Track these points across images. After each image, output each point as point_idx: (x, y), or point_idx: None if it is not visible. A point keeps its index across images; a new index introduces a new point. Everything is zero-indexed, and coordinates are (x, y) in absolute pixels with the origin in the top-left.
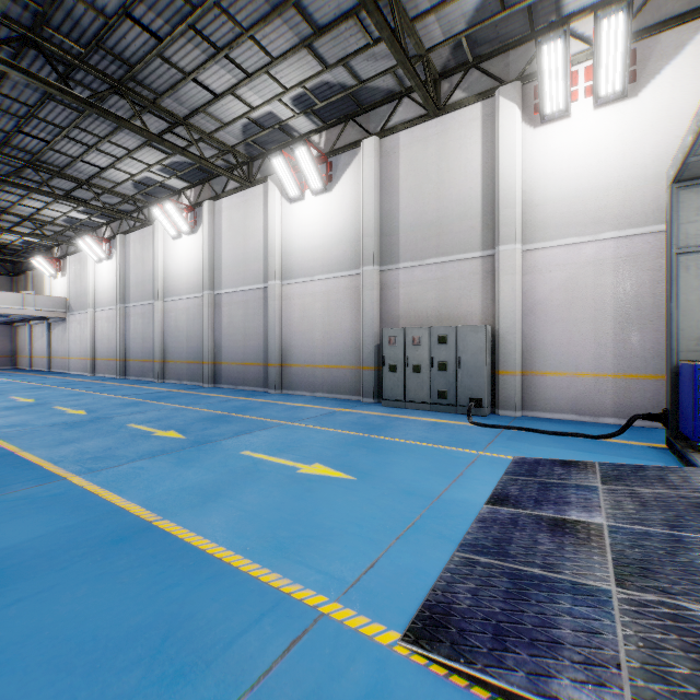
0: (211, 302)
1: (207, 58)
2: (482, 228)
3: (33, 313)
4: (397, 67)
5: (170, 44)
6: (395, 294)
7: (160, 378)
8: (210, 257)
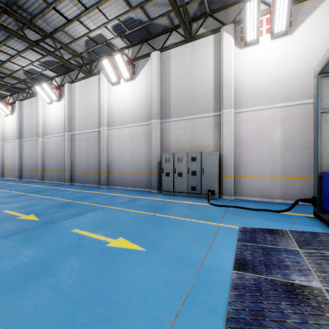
0: (69, 138)
1: None
2: (214, 100)
3: None
4: (170, 12)
5: None
6: (168, 135)
7: (40, 180)
8: (68, 114)
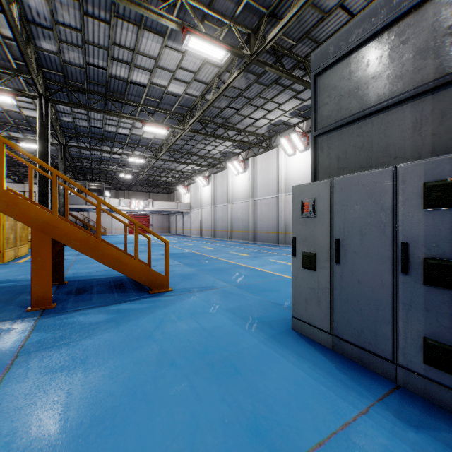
0: (252, 204)
1: (254, 110)
2: None
3: (179, 210)
4: None
5: (241, 110)
6: None
7: (230, 239)
8: (252, 183)
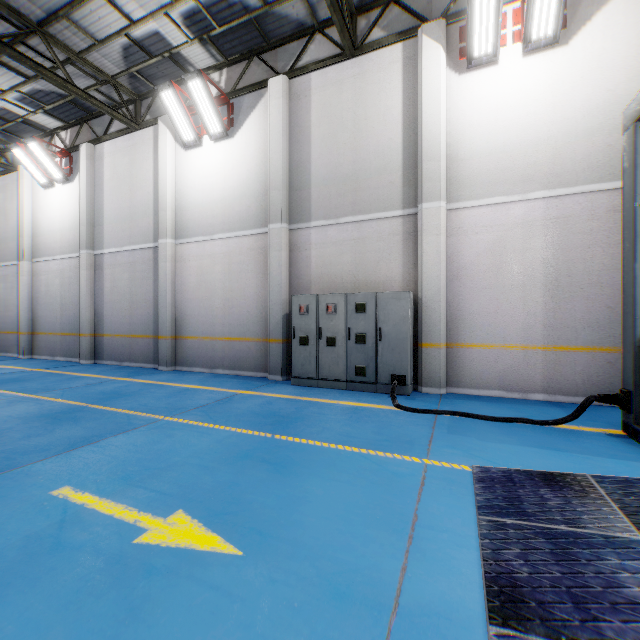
0: (90, 263)
1: None
2: (403, 183)
3: None
4: None
5: None
6: (306, 257)
7: (27, 354)
8: (89, 210)
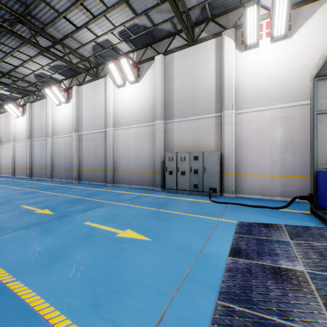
0: (77, 138)
1: (71, 5)
2: (215, 102)
3: None
4: (173, 18)
5: None
6: (172, 135)
7: (50, 178)
8: (76, 115)
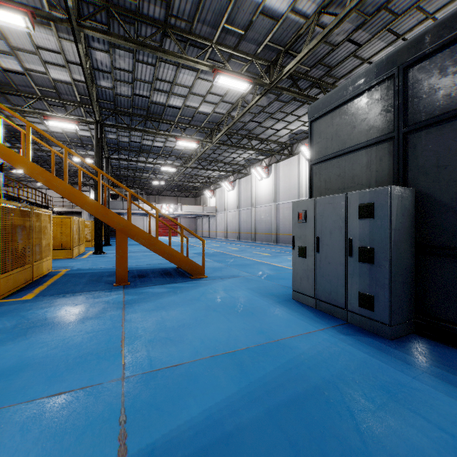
0: (275, 207)
1: (275, 122)
2: None
3: (205, 213)
4: None
5: (263, 123)
6: None
7: (254, 241)
8: (275, 188)
